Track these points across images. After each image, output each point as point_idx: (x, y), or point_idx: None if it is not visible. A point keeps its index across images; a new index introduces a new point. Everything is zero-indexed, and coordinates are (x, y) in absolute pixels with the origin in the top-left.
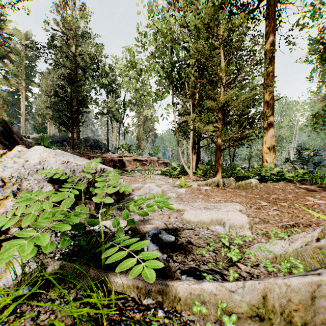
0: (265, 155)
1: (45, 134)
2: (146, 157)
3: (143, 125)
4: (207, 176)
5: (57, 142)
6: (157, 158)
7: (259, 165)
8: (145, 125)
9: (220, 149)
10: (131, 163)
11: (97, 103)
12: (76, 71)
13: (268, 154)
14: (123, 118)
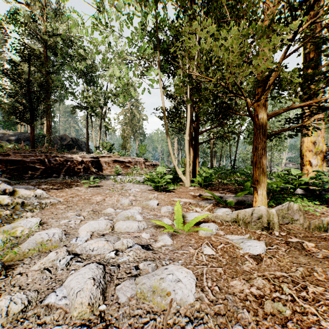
0: (308, 154)
1: (11, 131)
2: (130, 157)
3: (130, 123)
4: (212, 186)
5: (26, 140)
6: (143, 159)
7: (297, 170)
8: (133, 123)
9: (266, 136)
10: (110, 165)
11: (72, 93)
12: (44, 53)
13: (312, 151)
14: (105, 113)
